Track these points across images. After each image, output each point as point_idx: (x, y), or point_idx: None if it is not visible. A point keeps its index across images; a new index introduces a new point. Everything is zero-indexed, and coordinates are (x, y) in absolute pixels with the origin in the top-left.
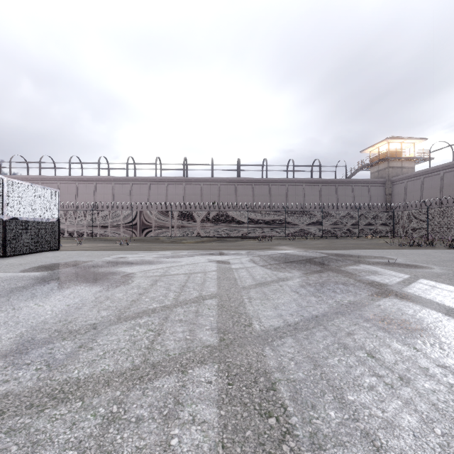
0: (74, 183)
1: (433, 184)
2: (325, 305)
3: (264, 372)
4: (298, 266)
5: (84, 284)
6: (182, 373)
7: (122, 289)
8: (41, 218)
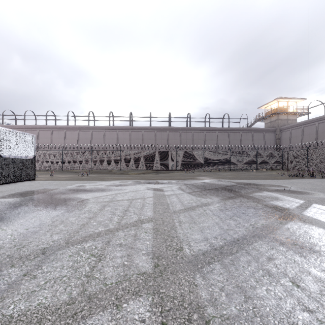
0: (49, 130)
1: (311, 132)
2: (243, 228)
3: (197, 307)
4: (216, 193)
5: (46, 208)
6: (116, 308)
7: (76, 214)
8: (20, 156)
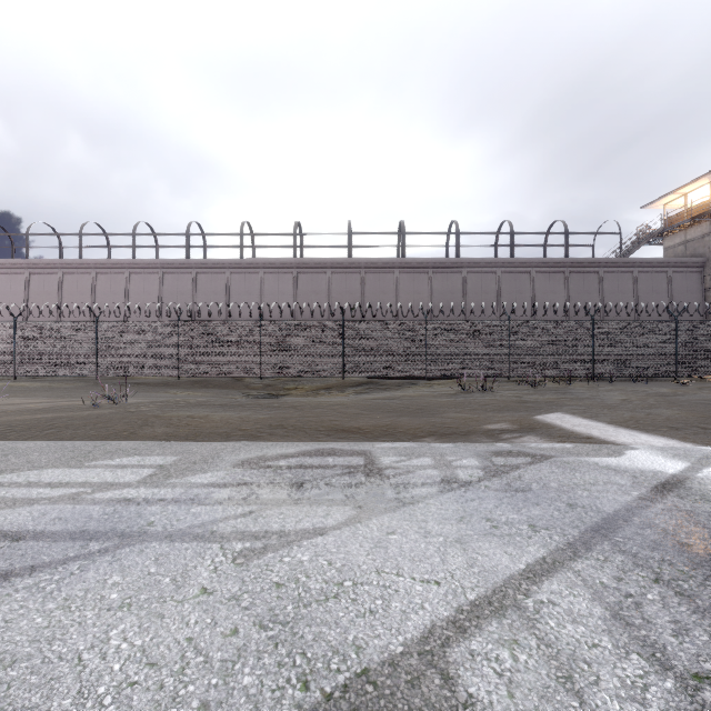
0: (88, 273)
1: None
2: None
3: None
4: None
5: None
6: None
7: None
8: None
